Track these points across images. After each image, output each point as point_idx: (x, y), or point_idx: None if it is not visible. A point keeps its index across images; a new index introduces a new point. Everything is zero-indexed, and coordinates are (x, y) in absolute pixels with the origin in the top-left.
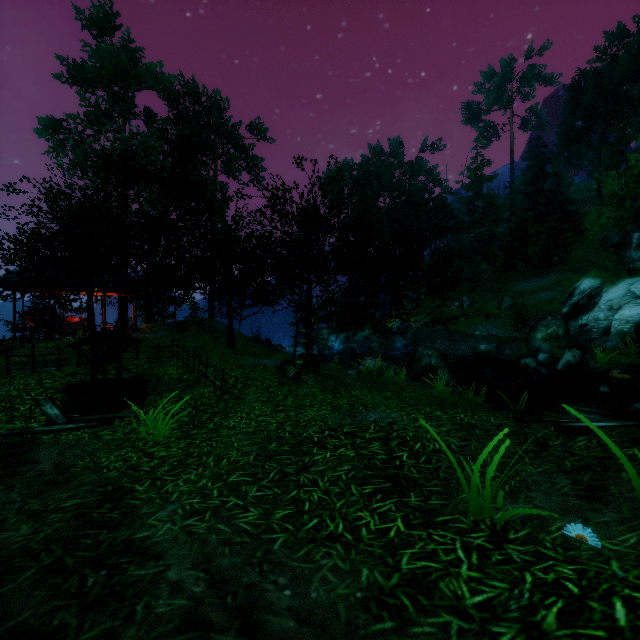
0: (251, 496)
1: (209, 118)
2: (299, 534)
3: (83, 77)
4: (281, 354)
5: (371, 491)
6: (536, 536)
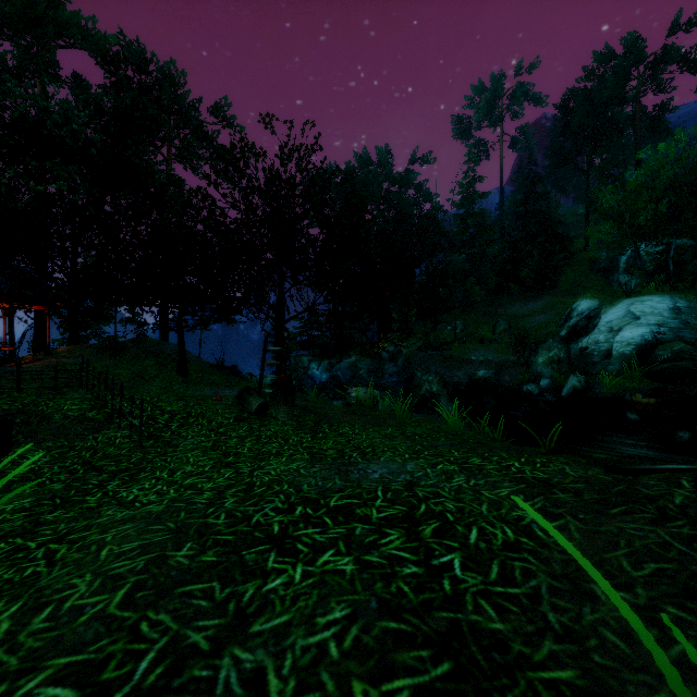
0: None
1: (160, 94)
2: None
3: None
4: (249, 383)
5: None
6: None
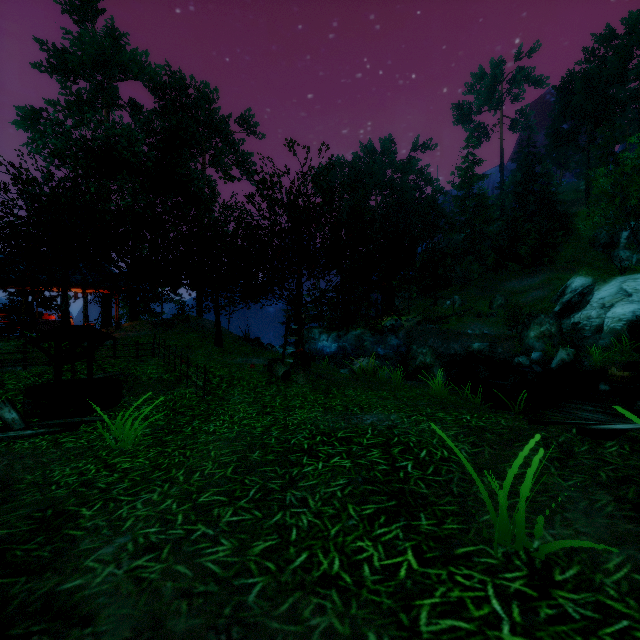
0: (224, 522)
1: (197, 111)
2: (283, 577)
3: (64, 65)
4: (271, 353)
5: (372, 512)
6: (591, 577)
